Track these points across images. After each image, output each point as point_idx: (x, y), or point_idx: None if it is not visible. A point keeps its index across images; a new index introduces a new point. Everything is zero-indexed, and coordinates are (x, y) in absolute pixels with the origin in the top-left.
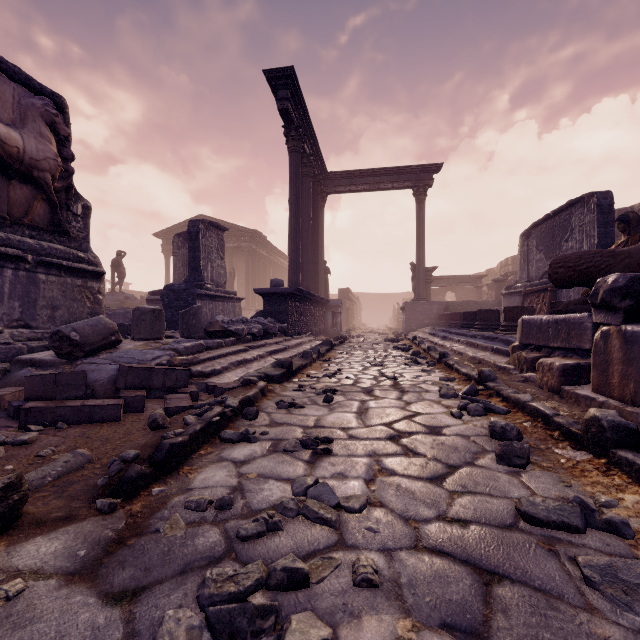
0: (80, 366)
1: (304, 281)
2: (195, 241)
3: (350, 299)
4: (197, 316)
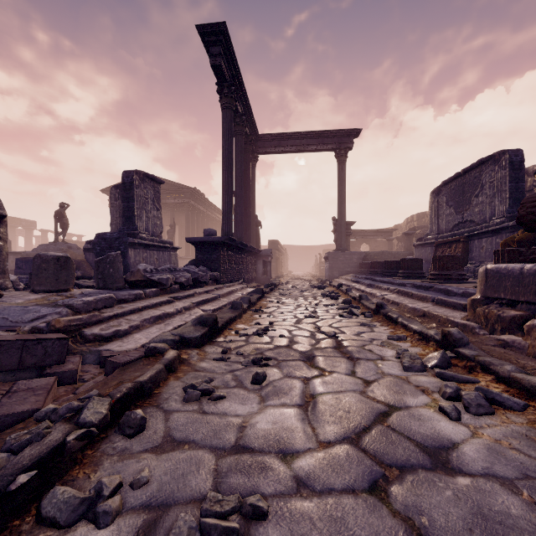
0: None
1: (237, 232)
2: (129, 191)
3: (279, 250)
4: (115, 264)
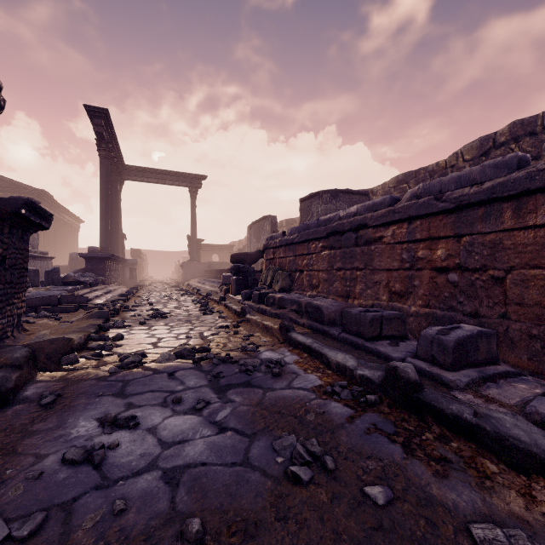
0: (29, 297)
1: (109, 246)
2: None
3: (141, 257)
4: (58, 273)
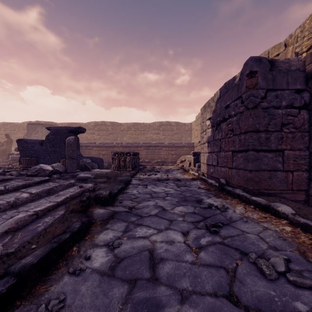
0: None
1: None
2: None
3: None
4: None
